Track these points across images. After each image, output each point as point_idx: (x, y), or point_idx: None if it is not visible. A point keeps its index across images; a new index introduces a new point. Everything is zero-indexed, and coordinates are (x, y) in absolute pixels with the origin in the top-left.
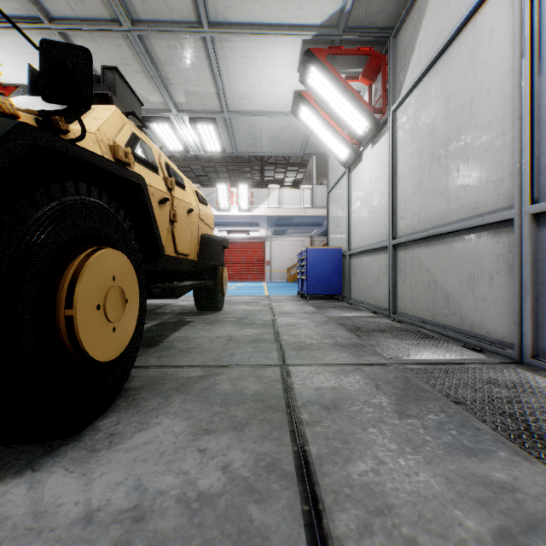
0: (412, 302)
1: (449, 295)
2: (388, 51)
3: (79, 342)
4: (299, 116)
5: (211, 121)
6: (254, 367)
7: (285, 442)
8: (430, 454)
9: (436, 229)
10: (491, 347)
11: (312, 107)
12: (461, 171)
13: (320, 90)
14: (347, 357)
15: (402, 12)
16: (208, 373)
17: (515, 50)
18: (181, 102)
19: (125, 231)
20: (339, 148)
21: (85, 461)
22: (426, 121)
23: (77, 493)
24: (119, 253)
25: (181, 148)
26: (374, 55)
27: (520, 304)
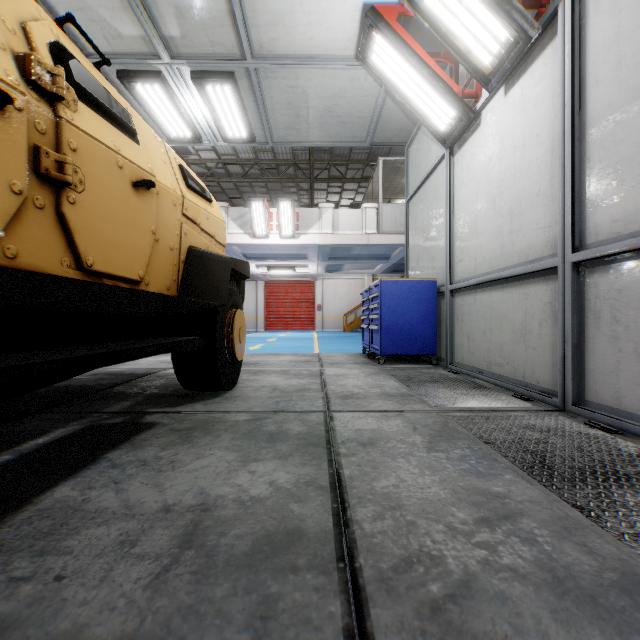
0: None
1: None
2: None
3: None
4: (368, 60)
5: (226, 77)
6: None
7: None
8: None
9: None
10: None
11: (394, 34)
12: None
13: None
14: None
15: None
16: None
17: None
18: (173, 38)
19: None
20: (437, 108)
21: None
22: None
23: None
24: None
25: (188, 134)
26: None
27: None
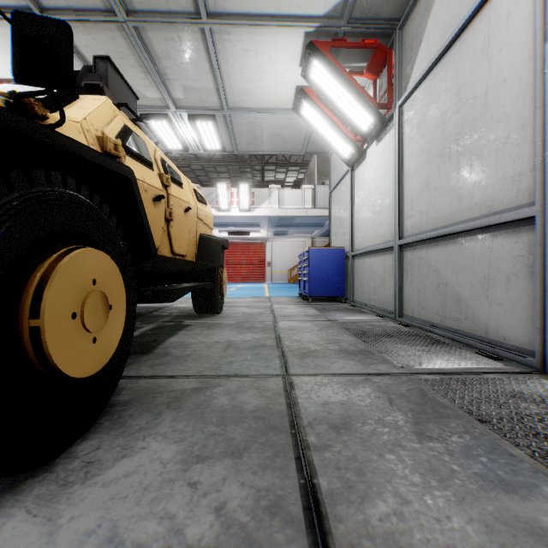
0: (420, 305)
1: (460, 298)
2: (394, 44)
3: (49, 357)
4: (300, 113)
5: (210, 118)
6: (254, 377)
7: (290, 473)
8: (461, 489)
9: (446, 229)
10: (509, 354)
11: (315, 104)
12: (474, 167)
13: (323, 85)
14: (355, 365)
15: (409, 2)
16: (204, 384)
17: (536, 34)
18: (179, 99)
19: (111, 229)
20: (342, 145)
21: (53, 500)
22: (435, 115)
23: (37, 546)
24: (100, 253)
25: (180, 147)
26: (380, 48)
27: (542, 309)
